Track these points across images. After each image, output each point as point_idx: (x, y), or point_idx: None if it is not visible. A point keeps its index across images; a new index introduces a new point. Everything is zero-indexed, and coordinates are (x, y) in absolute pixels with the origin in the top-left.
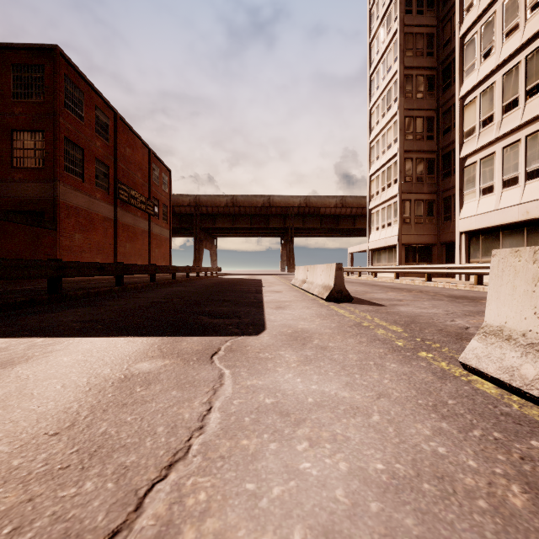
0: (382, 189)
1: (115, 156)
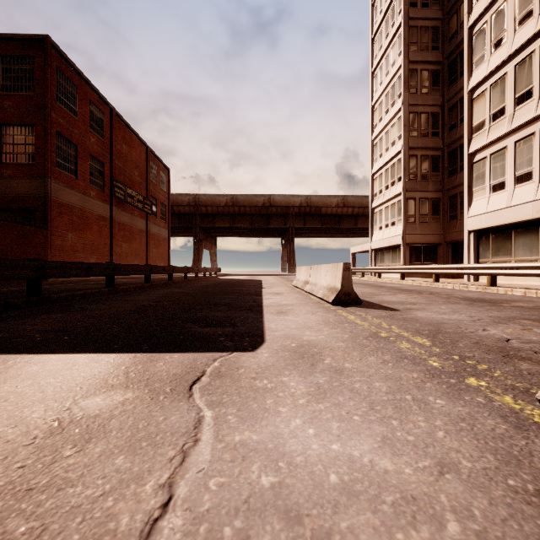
0: (386, 188)
1: (111, 153)
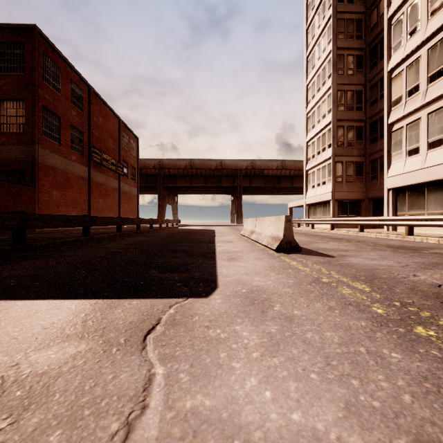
0: (318, 153)
1: (89, 124)
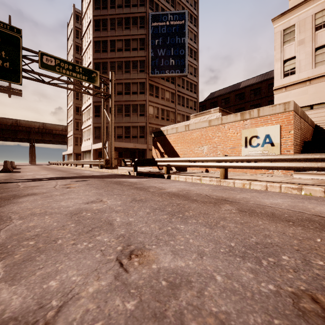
0: (70, 131)
1: None
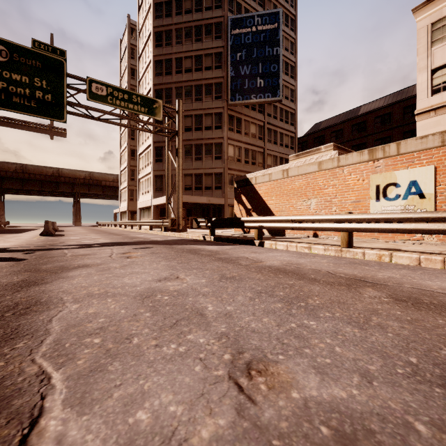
0: (124, 181)
1: None
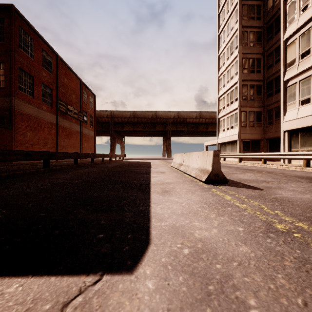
0: (227, 105)
1: (57, 83)
